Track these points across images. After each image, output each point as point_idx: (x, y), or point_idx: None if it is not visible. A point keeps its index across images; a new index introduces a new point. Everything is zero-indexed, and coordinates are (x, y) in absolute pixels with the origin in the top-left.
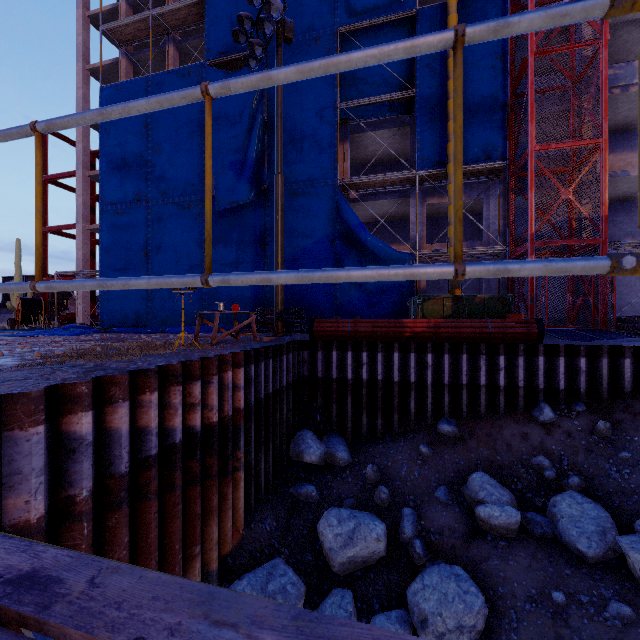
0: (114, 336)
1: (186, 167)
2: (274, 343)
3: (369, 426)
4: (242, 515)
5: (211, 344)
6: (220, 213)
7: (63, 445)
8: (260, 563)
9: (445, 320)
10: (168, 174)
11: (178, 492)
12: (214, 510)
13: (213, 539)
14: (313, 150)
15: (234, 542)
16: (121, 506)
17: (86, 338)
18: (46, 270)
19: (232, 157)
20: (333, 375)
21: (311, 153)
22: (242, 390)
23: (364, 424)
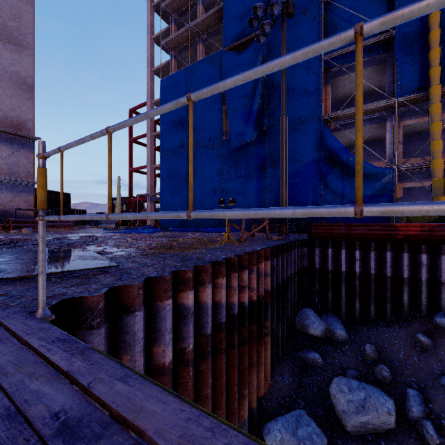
0: (172, 234)
1: (211, 122)
2: (283, 241)
3: (361, 311)
4: (269, 369)
5: (240, 241)
6: (233, 150)
7: (178, 312)
8: (284, 408)
9: (440, 224)
10: (199, 128)
11: (236, 349)
12: (254, 364)
13: (254, 385)
14: (302, 96)
15: (265, 389)
16: (207, 357)
17: (158, 235)
18: (131, 194)
19: (241, 110)
20: (329, 267)
21: (300, 98)
22: (269, 277)
23: (357, 309)
